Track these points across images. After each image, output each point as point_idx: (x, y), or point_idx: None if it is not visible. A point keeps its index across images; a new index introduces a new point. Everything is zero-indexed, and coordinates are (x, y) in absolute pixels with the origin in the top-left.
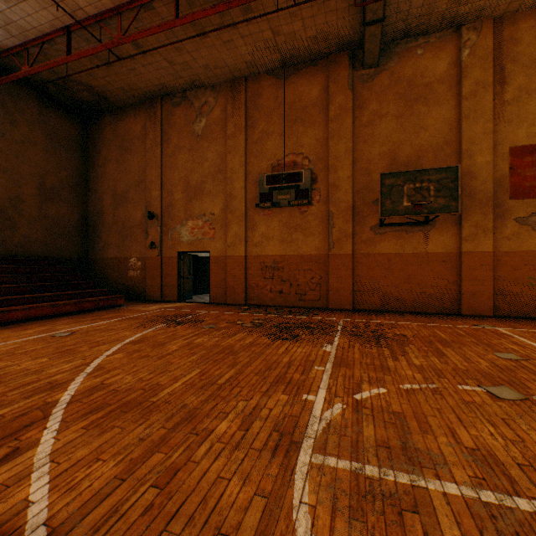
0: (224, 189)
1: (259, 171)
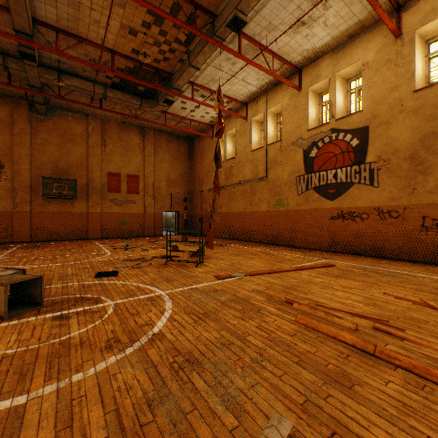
0: None
1: None
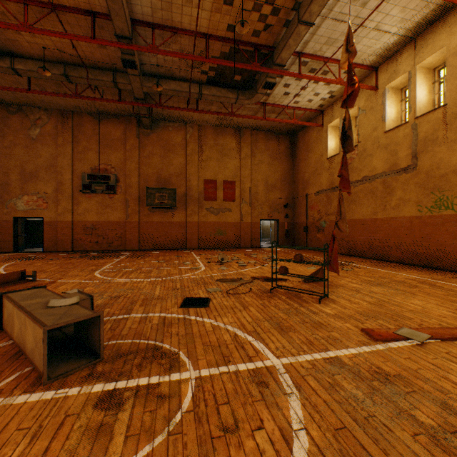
0: (56, 178)
1: (82, 170)
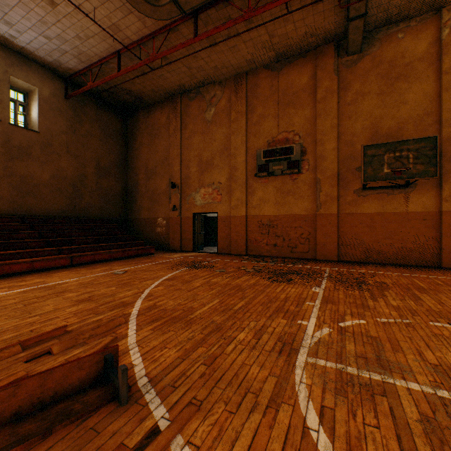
0: (229, 163)
1: (257, 147)
